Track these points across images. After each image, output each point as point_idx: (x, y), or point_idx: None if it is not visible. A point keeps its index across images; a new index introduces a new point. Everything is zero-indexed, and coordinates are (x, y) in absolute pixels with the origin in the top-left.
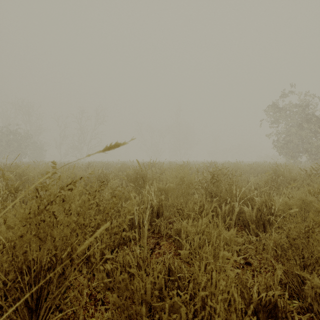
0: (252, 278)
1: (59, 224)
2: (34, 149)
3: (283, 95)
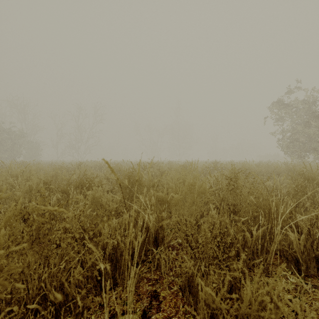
0: None
1: None
2: (29, 148)
3: (289, 91)
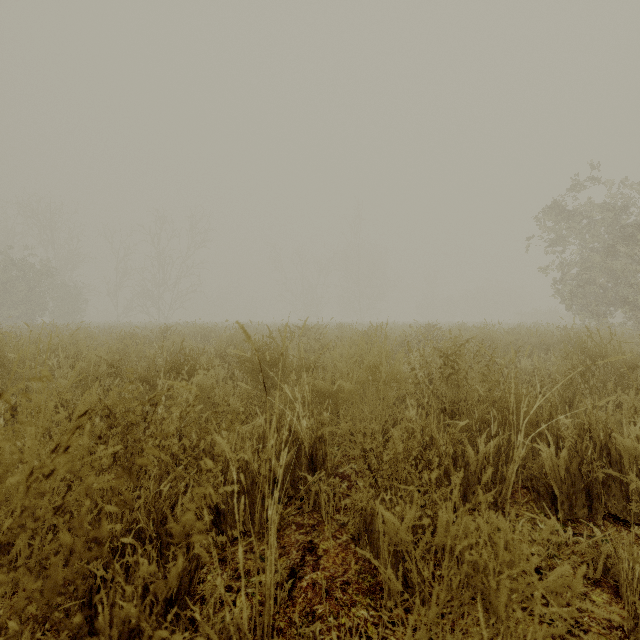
0: None
1: None
2: (62, 299)
3: (575, 185)
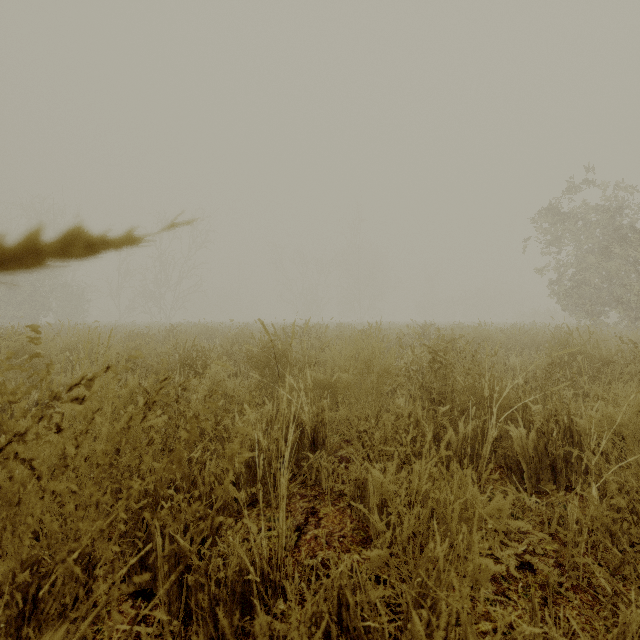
0: (543, 610)
1: (46, 492)
2: (65, 299)
3: (571, 188)
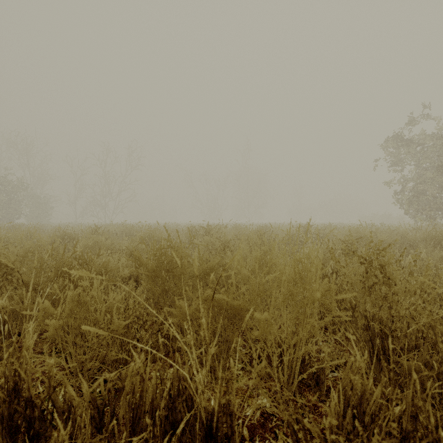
0: None
1: None
2: (34, 206)
3: (411, 121)
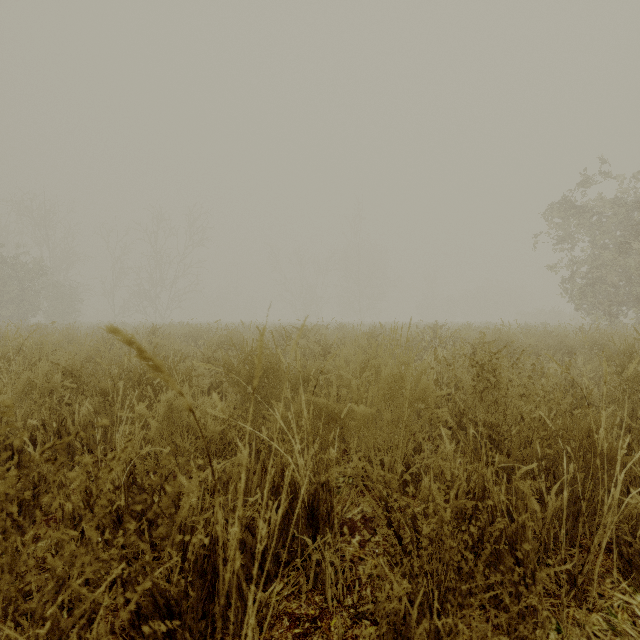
0: None
1: None
2: (56, 298)
3: (585, 180)
